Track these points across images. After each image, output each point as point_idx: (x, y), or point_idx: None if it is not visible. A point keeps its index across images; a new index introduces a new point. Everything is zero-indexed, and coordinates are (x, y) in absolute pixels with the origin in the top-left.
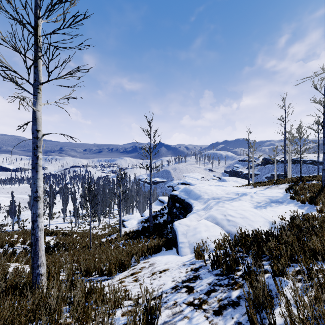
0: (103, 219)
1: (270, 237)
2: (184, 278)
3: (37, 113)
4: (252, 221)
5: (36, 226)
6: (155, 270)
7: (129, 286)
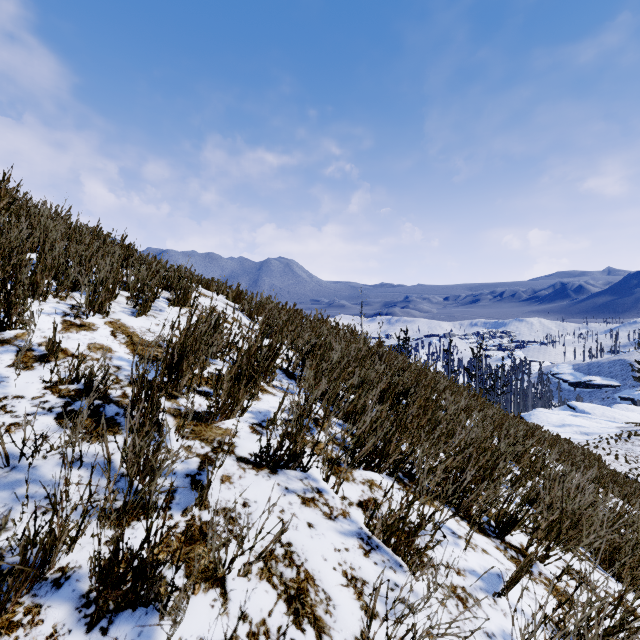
0: None
1: None
2: None
3: None
4: None
5: None
6: None
7: None
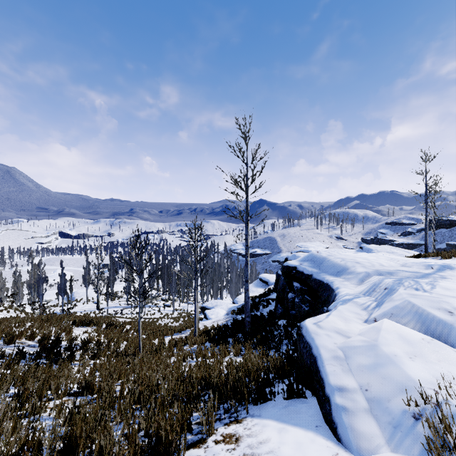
0: (180, 304)
1: None
2: None
3: None
4: None
5: None
6: None
7: None
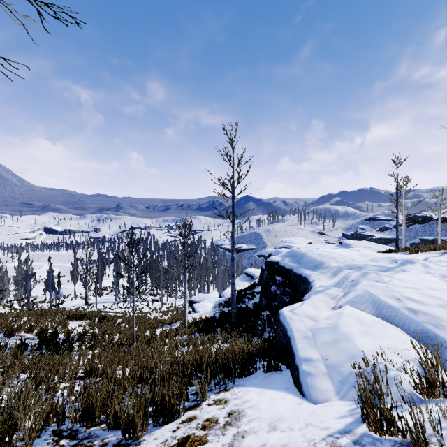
0: (168, 298)
1: None
2: None
3: None
4: None
5: None
6: None
7: None
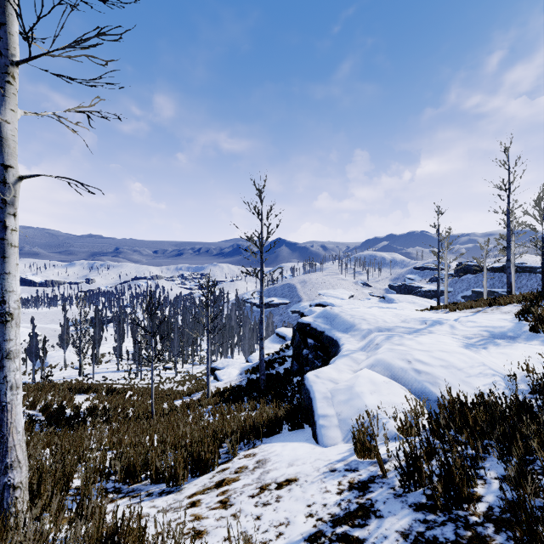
0: (183, 365)
1: (527, 412)
2: (335, 510)
3: (4, 127)
4: (468, 374)
5: (1, 379)
6: (268, 480)
7: (208, 519)
